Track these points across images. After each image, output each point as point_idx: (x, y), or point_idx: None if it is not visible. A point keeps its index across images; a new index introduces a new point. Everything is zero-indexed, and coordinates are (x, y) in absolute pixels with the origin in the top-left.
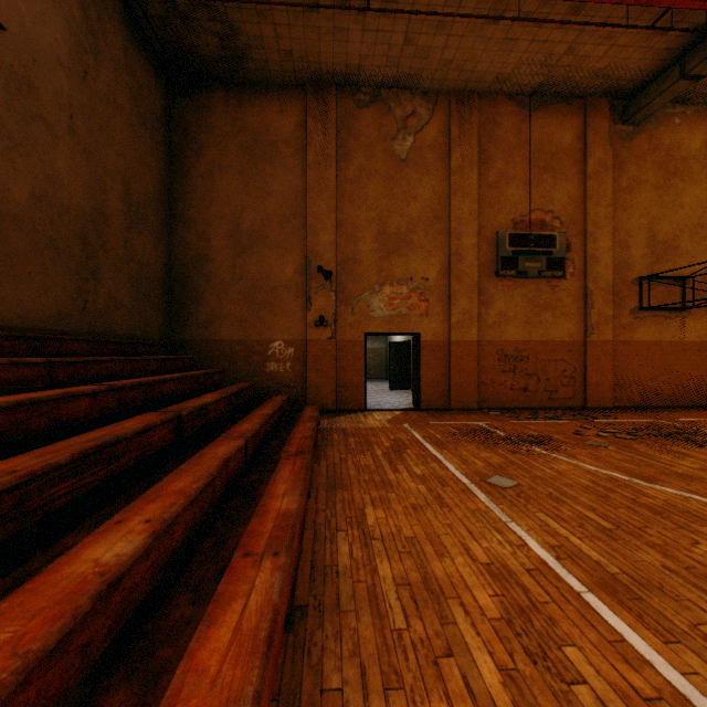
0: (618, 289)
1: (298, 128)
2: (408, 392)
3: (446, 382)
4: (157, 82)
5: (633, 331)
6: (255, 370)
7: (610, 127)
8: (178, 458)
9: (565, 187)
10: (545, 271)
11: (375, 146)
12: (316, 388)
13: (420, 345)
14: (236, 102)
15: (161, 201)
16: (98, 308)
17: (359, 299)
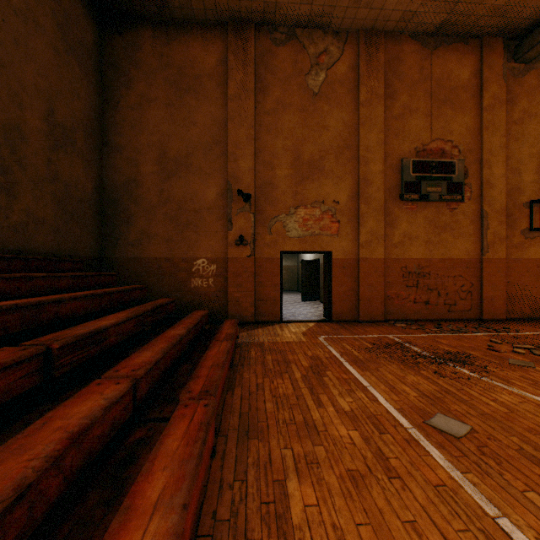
0: (510, 212)
1: (220, 64)
2: (317, 303)
3: (355, 296)
4: (87, 16)
5: (524, 250)
6: (181, 285)
7: (504, 64)
8: (38, 410)
9: (462, 119)
10: (445, 195)
11: (290, 80)
12: (236, 302)
13: (331, 262)
14: (163, 39)
15: (92, 128)
16: (12, 224)
17: (276, 221)
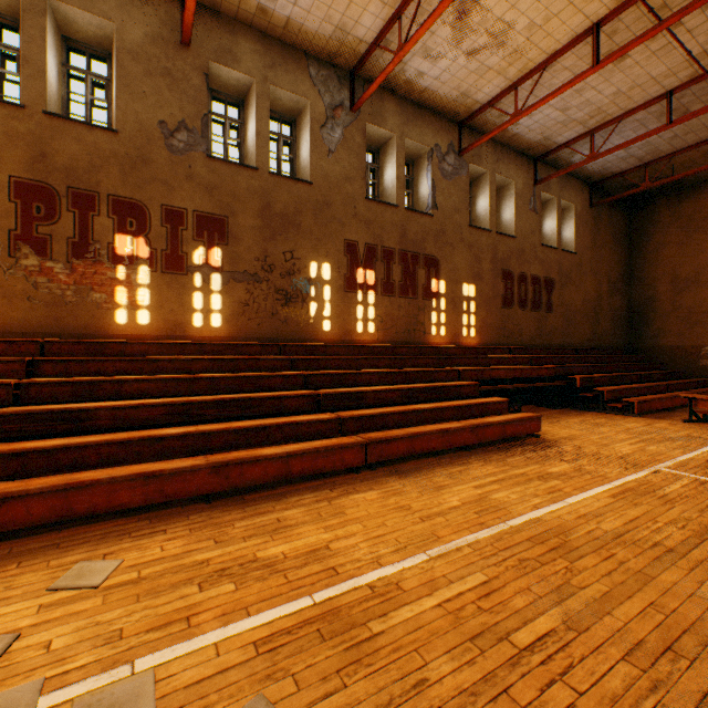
0: None
1: None
2: None
3: None
4: (621, 214)
5: None
6: (689, 364)
7: None
8: None
9: None
10: None
11: None
12: None
13: None
14: (674, 202)
15: (623, 274)
16: (598, 335)
17: None
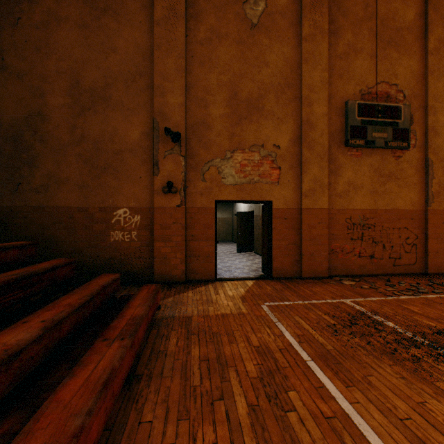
0: None
1: None
2: (252, 254)
3: (297, 250)
4: None
5: None
6: (97, 239)
7: None
8: None
9: (407, 62)
10: (391, 141)
11: (226, 8)
12: (164, 258)
13: (271, 213)
14: None
15: None
16: None
17: (210, 165)
